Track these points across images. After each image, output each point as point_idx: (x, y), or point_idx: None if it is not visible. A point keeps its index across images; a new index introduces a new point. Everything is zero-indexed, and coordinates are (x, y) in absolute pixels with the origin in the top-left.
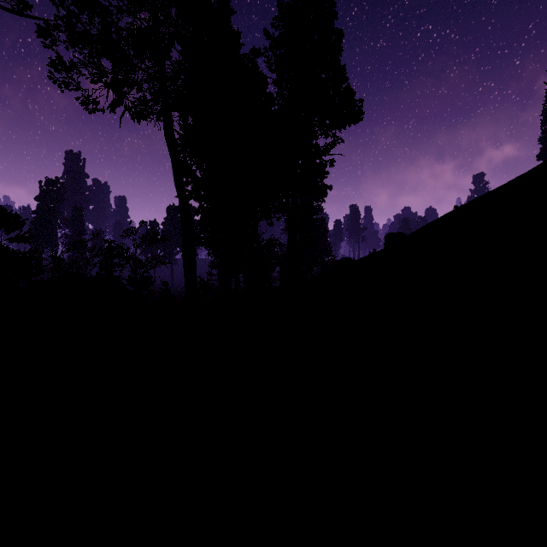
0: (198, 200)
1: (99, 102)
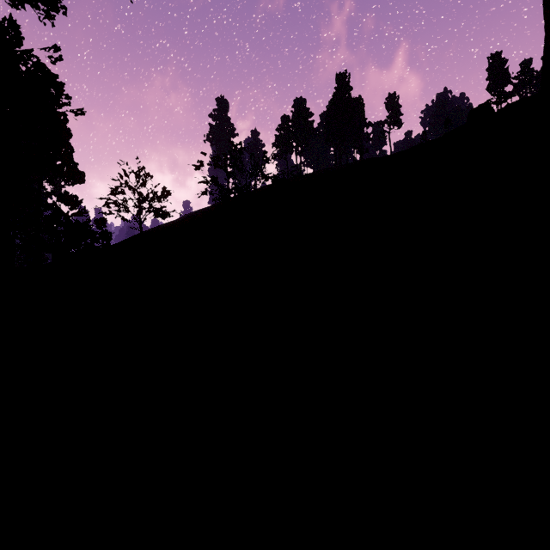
0: None
1: None
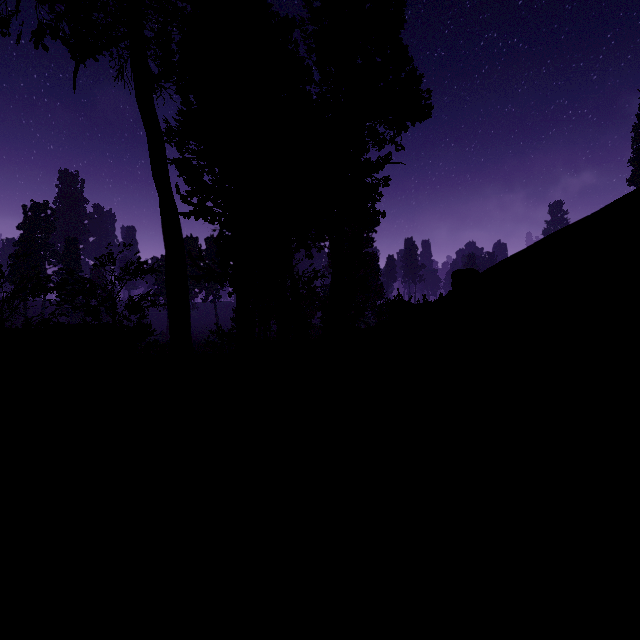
0: (210, 219)
1: (6, 19)
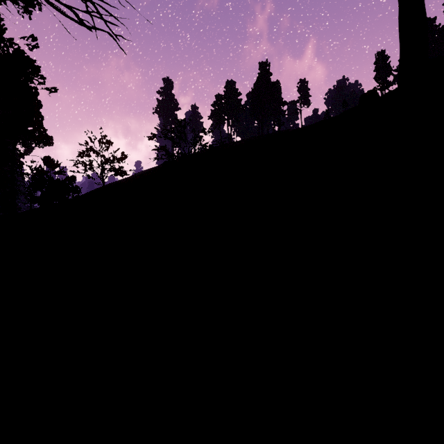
0: None
1: None
